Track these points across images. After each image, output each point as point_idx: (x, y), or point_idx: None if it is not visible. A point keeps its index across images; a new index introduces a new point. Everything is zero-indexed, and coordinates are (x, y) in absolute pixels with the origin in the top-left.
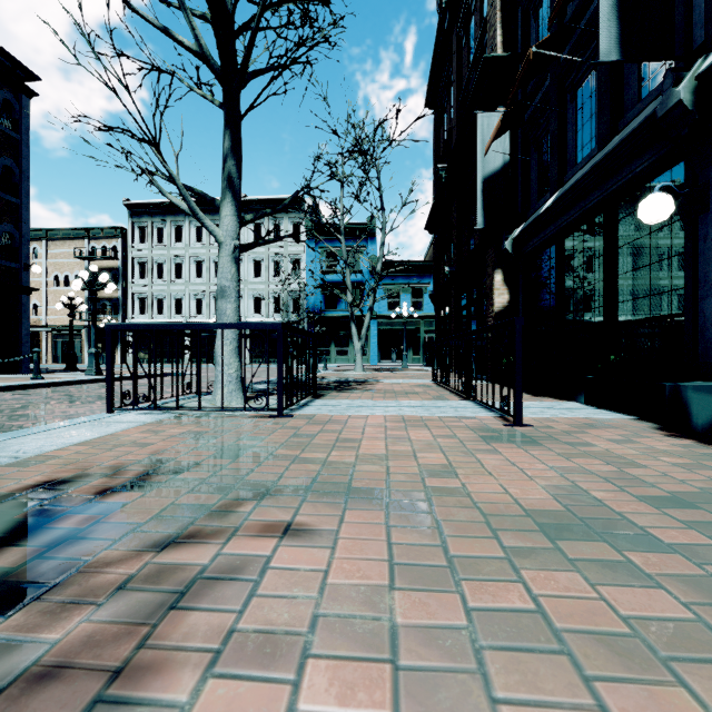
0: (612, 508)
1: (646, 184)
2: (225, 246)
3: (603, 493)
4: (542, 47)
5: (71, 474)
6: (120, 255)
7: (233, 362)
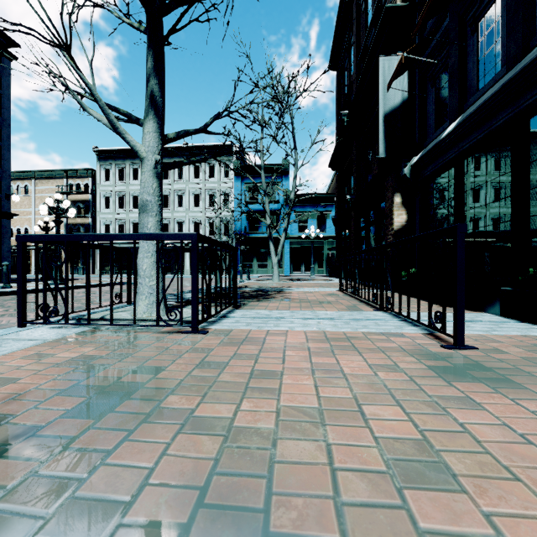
0: None
1: None
2: (146, 161)
3: None
4: None
5: None
6: (91, 190)
7: (154, 274)
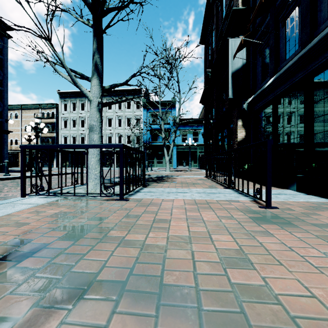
0: None
1: None
2: (93, 102)
3: None
4: None
5: None
6: (55, 116)
7: (97, 167)
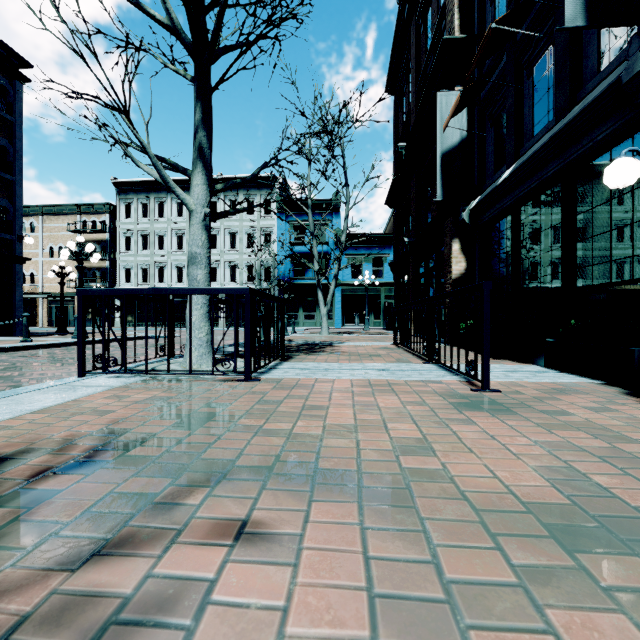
0: (620, 498)
1: (607, 152)
2: (195, 214)
3: (603, 476)
4: (501, 23)
5: (16, 448)
6: (109, 228)
7: (203, 326)
